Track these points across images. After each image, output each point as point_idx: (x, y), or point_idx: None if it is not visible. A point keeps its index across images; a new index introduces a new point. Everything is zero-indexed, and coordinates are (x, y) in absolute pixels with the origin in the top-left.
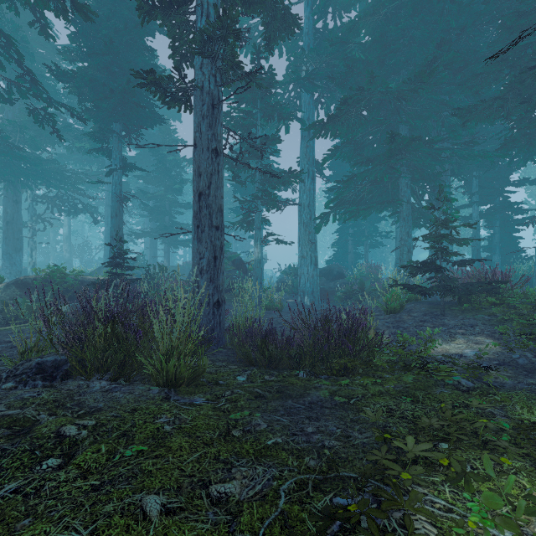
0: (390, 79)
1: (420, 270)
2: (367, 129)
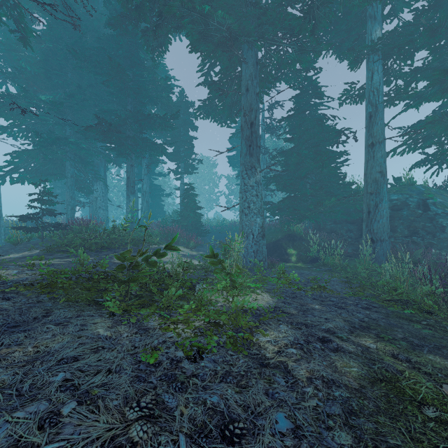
0: (57, 92)
1: (26, 218)
2: (35, 120)
